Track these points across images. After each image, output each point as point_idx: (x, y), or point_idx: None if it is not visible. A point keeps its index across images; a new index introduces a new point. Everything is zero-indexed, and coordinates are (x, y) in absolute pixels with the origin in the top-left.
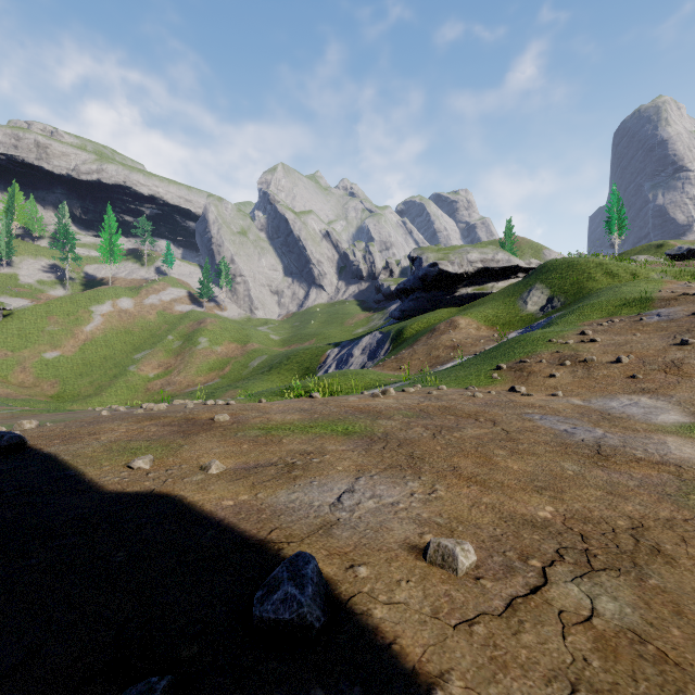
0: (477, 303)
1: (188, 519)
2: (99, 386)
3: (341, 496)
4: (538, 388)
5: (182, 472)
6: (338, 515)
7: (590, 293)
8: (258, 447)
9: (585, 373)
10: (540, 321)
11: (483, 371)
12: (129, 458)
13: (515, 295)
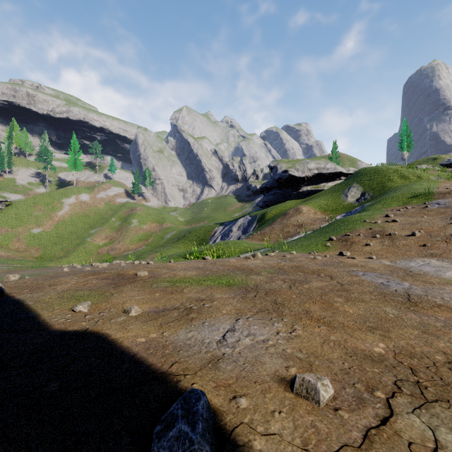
0: (314, 196)
1: (110, 354)
2: (67, 250)
3: (225, 335)
4: (358, 253)
5: (110, 315)
6: (223, 350)
7: (390, 190)
8: (166, 295)
9: (390, 242)
10: (356, 208)
11: (320, 242)
12: (74, 304)
13: (339, 191)
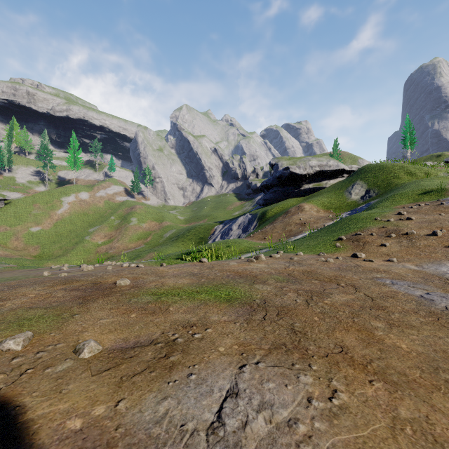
0: (316, 194)
1: None
2: (65, 249)
3: (222, 407)
4: (374, 254)
5: (51, 357)
6: None
7: (396, 187)
8: (145, 317)
9: (409, 243)
10: (362, 206)
11: (328, 241)
12: (11, 333)
13: (342, 189)
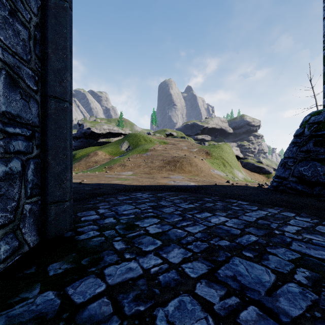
0: (106, 145)
1: None
2: None
3: None
4: (112, 171)
5: None
6: None
7: (139, 146)
8: None
9: (124, 168)
10: (124, 154)
11: (101, 168)
12: None
13: (119, 144)
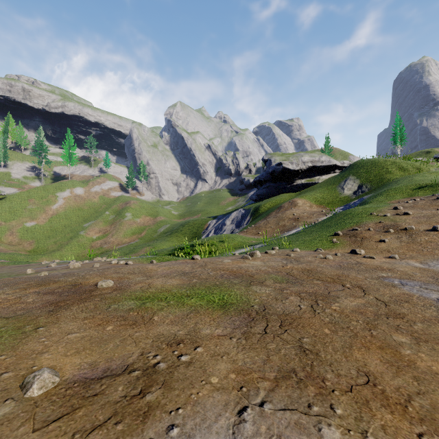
0: (309, 189)
1: None
2: (60, 244)
3: None
4: (373, 250)
5: None
6: None
7: (389, 182)
8: (123, 330)
9: (409, 238)
10: (355, 201)
11: (324, 237)
12: None
13: (335, 184)
